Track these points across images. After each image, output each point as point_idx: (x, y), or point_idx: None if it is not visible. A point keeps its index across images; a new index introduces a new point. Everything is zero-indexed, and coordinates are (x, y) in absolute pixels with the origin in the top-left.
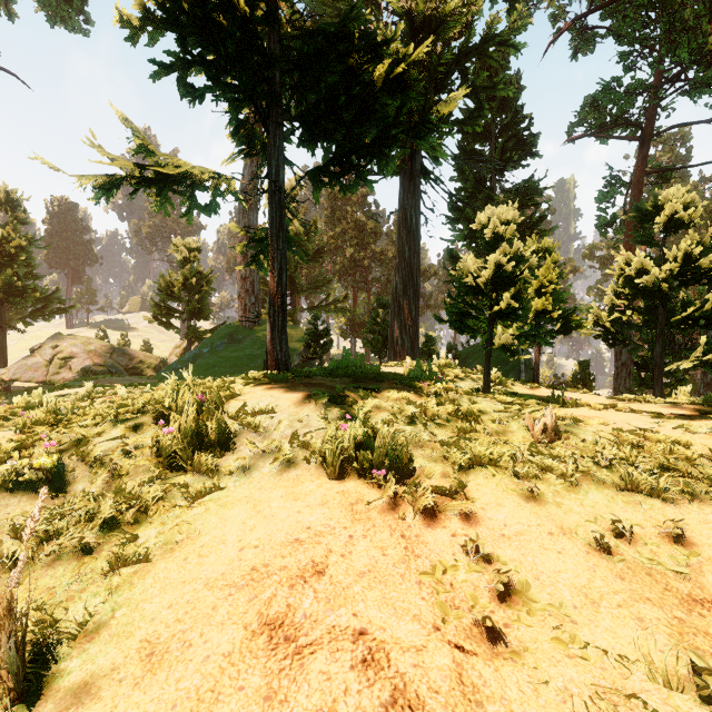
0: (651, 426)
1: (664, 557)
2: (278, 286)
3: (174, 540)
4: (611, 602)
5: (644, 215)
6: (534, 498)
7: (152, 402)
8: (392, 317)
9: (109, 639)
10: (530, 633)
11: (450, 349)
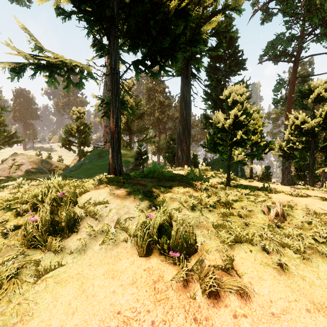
0: None
1: None
2: (116, 127)
3: (9, 323)
4: None
5: (304, 94)
6: (283, 271)
7: (31, 197)
8: (177, 145)
9: None
10: None
11: (204, 161)
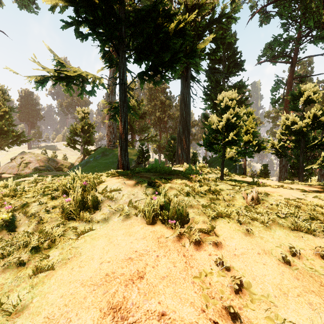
0: (302, 196)
1: (317, 267)
2: (123, 129)
3: (67, 257)
4: (293, 293)
5: (294, 97)
6: (249, 234)
7: (61, 185)
8: (177, 144)
9: (28, 315)
10: (253, 313)
11: (204, 159)
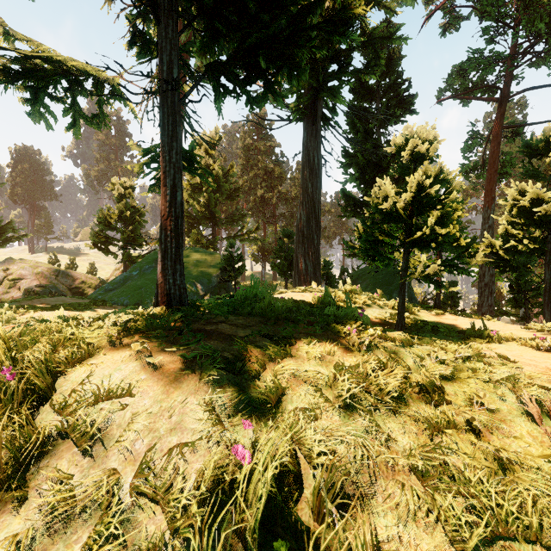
0: None
1: None
2: (171, 206)
3: None
4: None
5: (534, 150)
6: None
7: None
8: (296, 245)
9: None
10: None
11: (343, 272)
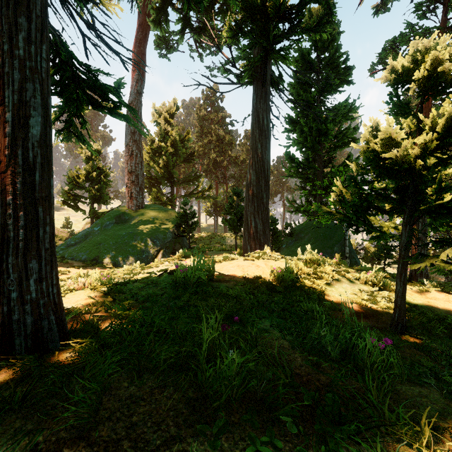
0: None
1: None
2: (14, 144)
3: None
4: None
5: None
6: None
7: None
8: (246, 203)
9: None
10: None
11: (287, 227)
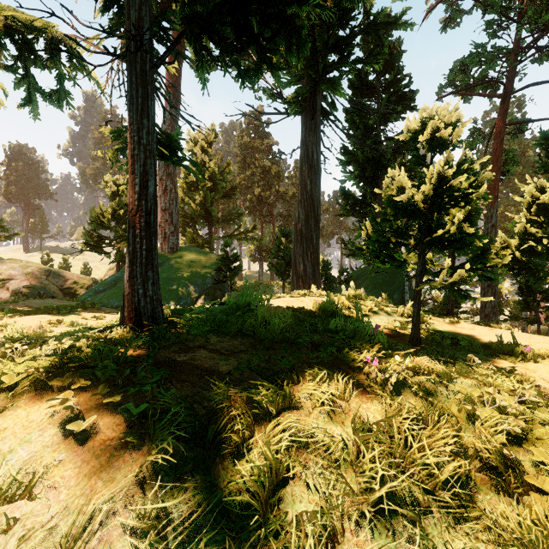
0: None
1: None
2: (140, 198)
3: None
4: None
5: None
6: None
7: None
8: (295, 245)
9: None
10: None
11: (342, 272)
